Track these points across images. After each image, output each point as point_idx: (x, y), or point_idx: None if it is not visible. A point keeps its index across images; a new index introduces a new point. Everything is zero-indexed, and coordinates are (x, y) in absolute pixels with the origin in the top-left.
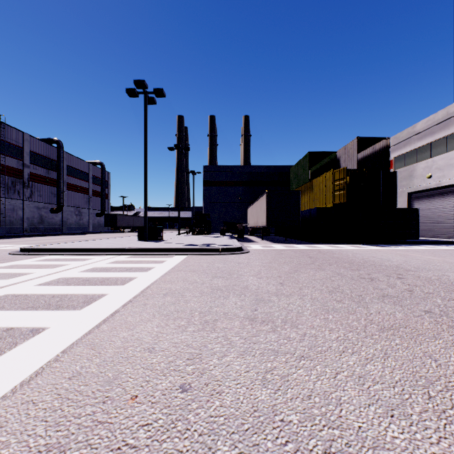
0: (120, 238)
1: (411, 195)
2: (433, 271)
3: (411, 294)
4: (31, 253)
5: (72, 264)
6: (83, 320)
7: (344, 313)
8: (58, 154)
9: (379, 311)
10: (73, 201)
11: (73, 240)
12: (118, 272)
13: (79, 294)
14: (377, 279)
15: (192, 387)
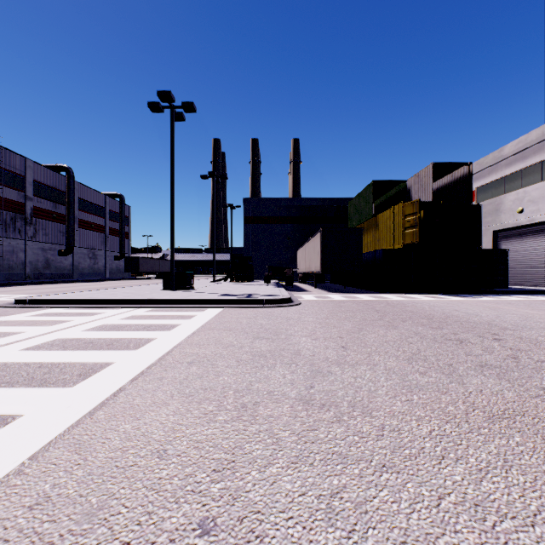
0: (142, 287)
1: (497, 234)
2: (536, 329)
3: (517, 362)
4: (27, 306)
5: (75, 320)
6: (72, 404)
7: (433, 392)
8: (68, 185)
9: (480, 388)
10: (86, 242)
11: (84, 288)
12: (133, 330)
13: (75, 363)
14: (467, 340)
15: (218, 526)
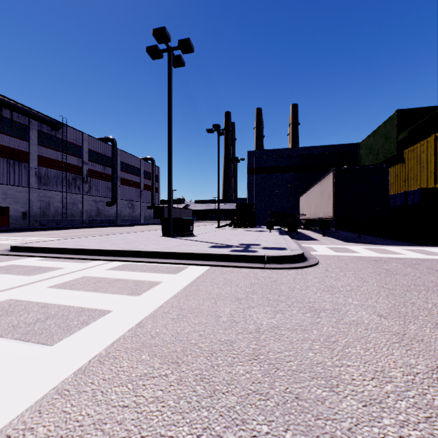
0: (150, 232)
1: None
2: None
3: None
4: (12, 253)
5: None
6: None
7: None
8: (112, 151)
9: None
10: (126, 195)
11: (110, 232)
12: None
13: None
14: None
15: None
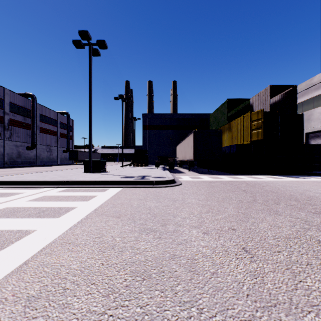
0: (72, 170)
1: (308, 135)
2: None
3: None
4: None
5: None
6: None
7: None
8: (32, 105)
9: None
10: (45, 141)
11: (36, 171)
12: (23, 217)
13: None
14: None
15: None
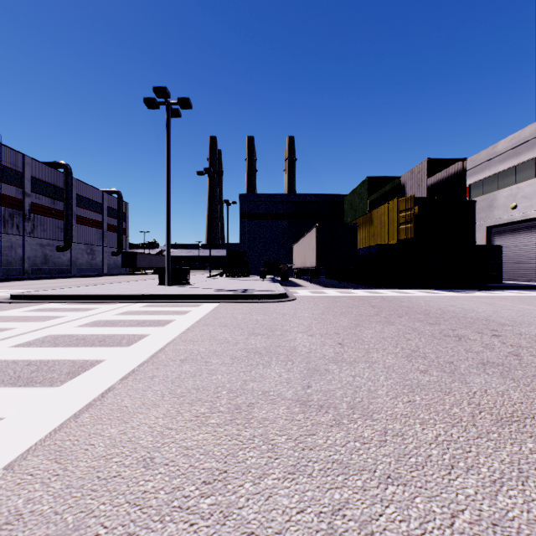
0: (138, 282)
1: (490, 229)
2: (535, 325)
3: (519, 359)
4: (23, 301)
5: (69, 315)
6: (57, 405)
7: (436, 393)
8: (66, 181)
9: (484, 388)
10: (84, 237)
11: (81, 283)
12: (127, 326)
13: (65, 361)
14: (466, 337)
15: None
